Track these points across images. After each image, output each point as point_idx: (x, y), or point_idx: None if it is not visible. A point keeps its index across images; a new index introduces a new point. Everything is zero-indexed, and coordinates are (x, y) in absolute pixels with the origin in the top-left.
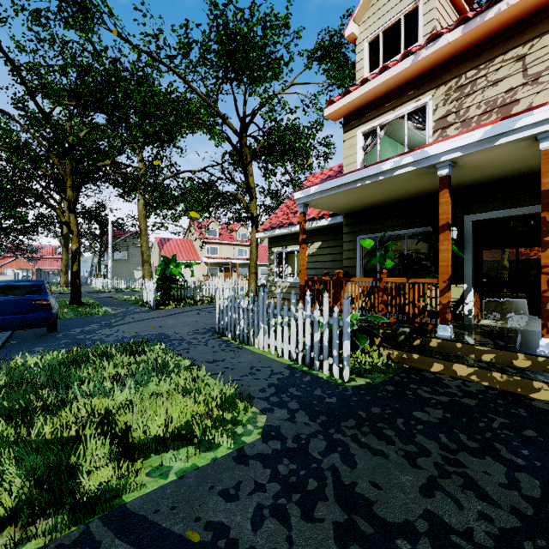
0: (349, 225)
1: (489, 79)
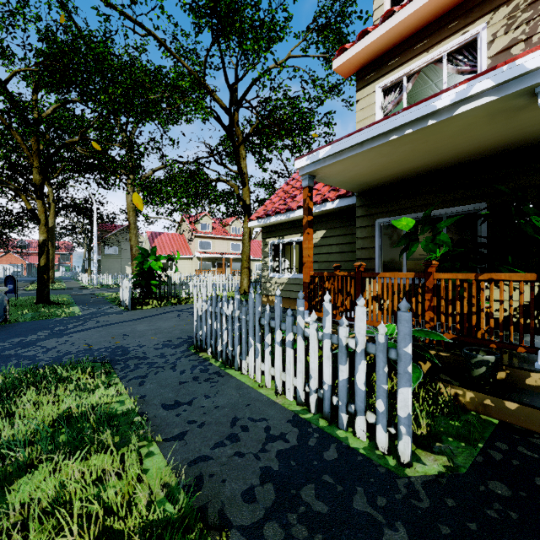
0: (364, 206)
1: None
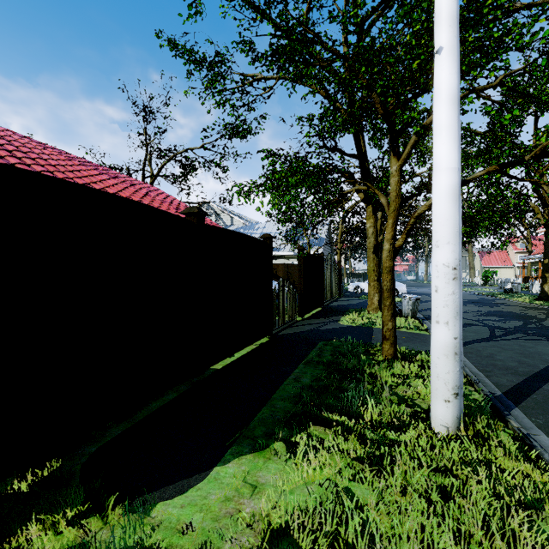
0: None
1: None
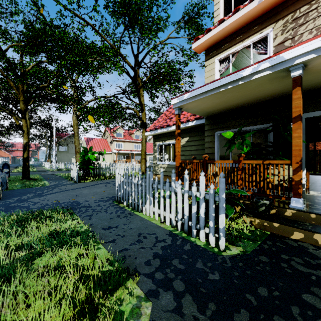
0: (209, 124)
1: (319, 10)
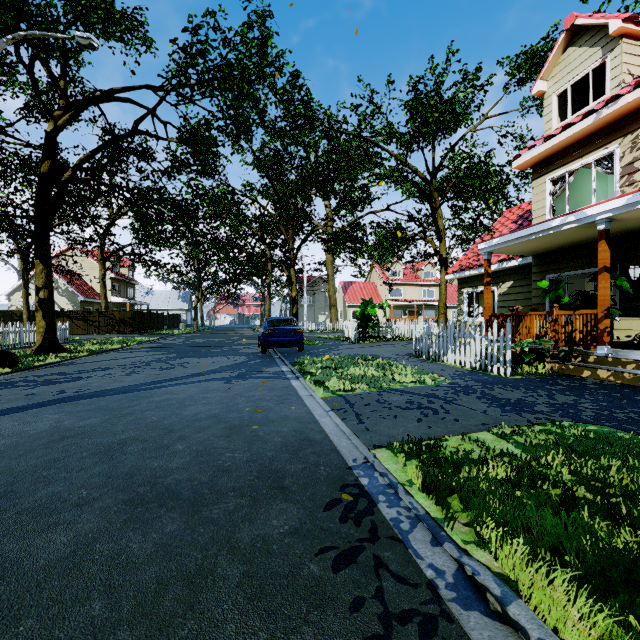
0: (537, 265)
1: None
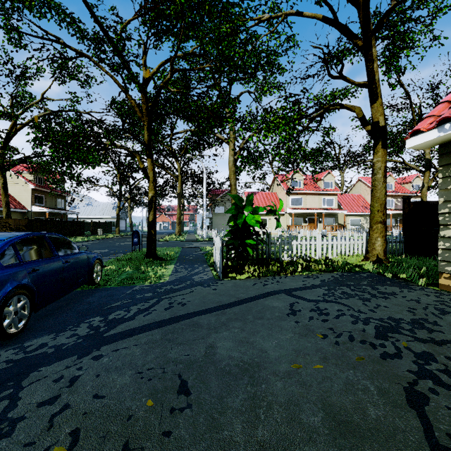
0: None
1: None
